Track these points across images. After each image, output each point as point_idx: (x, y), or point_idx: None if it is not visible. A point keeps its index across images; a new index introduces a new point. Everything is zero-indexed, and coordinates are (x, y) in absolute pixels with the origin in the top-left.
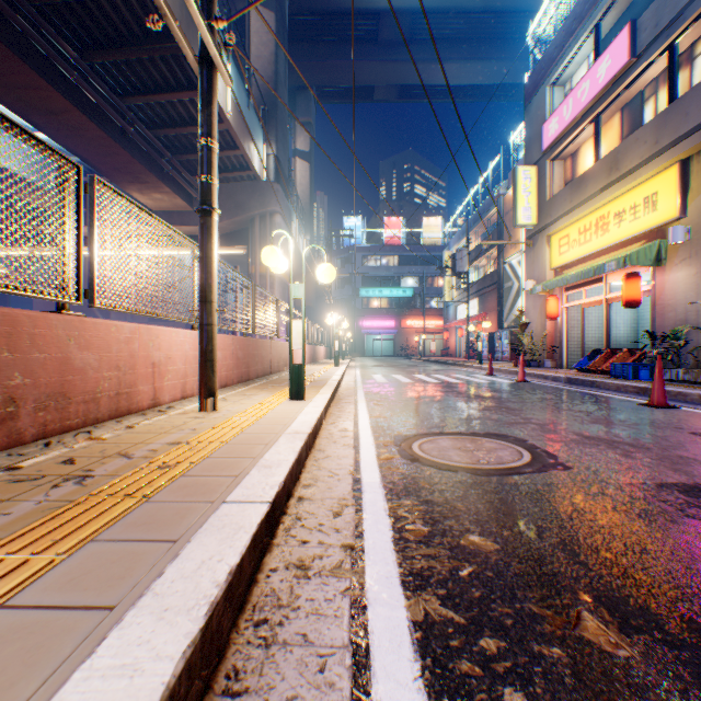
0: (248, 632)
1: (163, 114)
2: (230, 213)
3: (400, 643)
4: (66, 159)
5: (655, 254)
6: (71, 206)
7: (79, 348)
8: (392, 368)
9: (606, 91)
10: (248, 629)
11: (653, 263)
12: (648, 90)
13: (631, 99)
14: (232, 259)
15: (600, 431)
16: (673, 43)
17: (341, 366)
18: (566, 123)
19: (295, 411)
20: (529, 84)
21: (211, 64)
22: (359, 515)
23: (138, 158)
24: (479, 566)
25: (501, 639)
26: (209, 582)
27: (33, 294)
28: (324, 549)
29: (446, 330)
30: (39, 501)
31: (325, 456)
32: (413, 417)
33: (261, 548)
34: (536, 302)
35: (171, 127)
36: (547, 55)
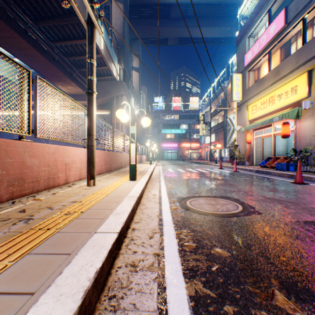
0: (105, 303)
1: (72, 50)
2: (103, 95)
3: (183, 309)
4: (23, 67)
5: (296, 113)
6: (25, 89)
7: (29, 157)
8: (176, 165)
9: (273, 39)
10: (105, 301)
11: (295, 117)
12: (293, 39)
13: (285, 43)
14: (104, 116)
15: (273, 195)
16: (304, 17)
17: (153, 164)
18: (255, 54)
19: (131, 186)
20: (238, 37)
21: (93, 24)
22: (162, 237)
23: (61, 70)
24: (221, 265)
25: (234, 306)
26: (85, 278)
27: (6, 131)
28: (145, 256)
29: (200, 148)
30: (5, 232)
31: (145, 207)
32: (186, 188)
33: (113, 256)
34: (241, 135)
35: (76, 56)
36: (246, 23)
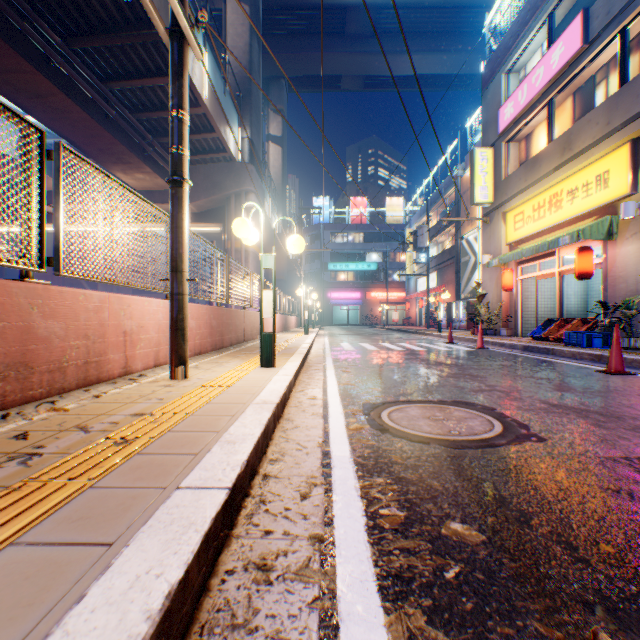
0: None
1: (144, 98)
2: (208, 192)
3: None
4: (27, 122)
5: (607, 229)
6: (34, 171)
7: (43, 317)
8: (358, 336)
9: (559, 76)
10: None
11: (605, 237)
12: (600, 74)
13: (583, 83)
14: (210, 235)
15: (566, 398)
16: (624, 29)
17: (310, 334)
18: (521, 107)
19: (264, 379)
20: (486, 72)
21: (182, 36)
22: (329, 496)
23: (121, 139)
24: (466, 565)
25: None
26: (139, 612)
27: None
28: (290, 542)
29: (407, 301)
30: None
31: (294, 426)
32: (380, 385)
33: (216, 546)
34: (492, 275)
35: (152, 111)
36: (502, 44)
